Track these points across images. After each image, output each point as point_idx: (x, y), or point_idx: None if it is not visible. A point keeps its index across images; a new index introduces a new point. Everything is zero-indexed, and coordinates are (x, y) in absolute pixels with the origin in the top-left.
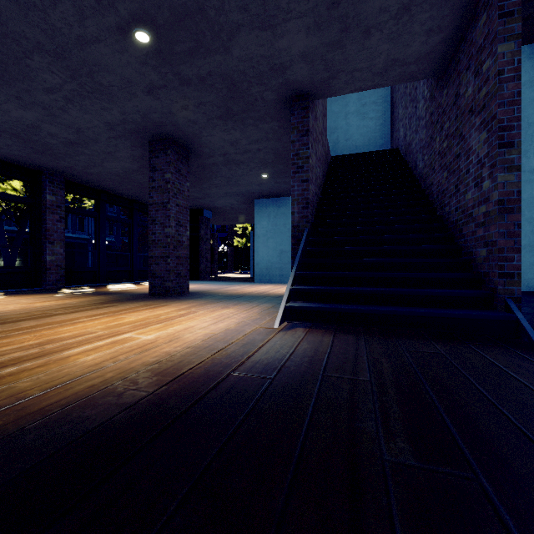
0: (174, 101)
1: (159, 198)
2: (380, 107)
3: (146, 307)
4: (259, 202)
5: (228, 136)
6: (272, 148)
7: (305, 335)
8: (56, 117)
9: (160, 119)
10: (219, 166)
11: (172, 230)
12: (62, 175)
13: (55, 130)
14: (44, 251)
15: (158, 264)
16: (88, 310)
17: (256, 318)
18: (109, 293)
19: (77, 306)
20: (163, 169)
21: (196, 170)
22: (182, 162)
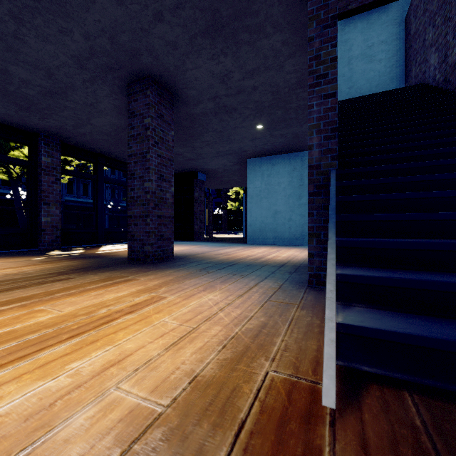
0: (143, 5)
1: (138, 148)
2: (390, 46)
3: (102, 283)
4: (252, 161)
5: (217, 67)
6: (270, 83)
7: (440, 455)
8: (17, 52)
9: (132, 44)
10: (209, 116)
11: (152, 185)
12: (58, 137)
13: (25, 74)
14: (40, 212)
15: (137, 224)
16: (19, 289)
17: (259, 324)
18: (91, 256)
19: (21, 279)
20: (143, 114)
21: (185, 124)
22: (165, 106)
